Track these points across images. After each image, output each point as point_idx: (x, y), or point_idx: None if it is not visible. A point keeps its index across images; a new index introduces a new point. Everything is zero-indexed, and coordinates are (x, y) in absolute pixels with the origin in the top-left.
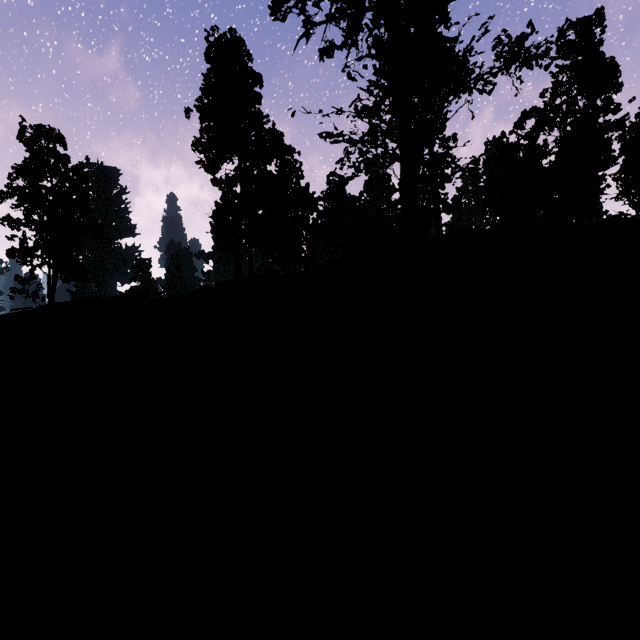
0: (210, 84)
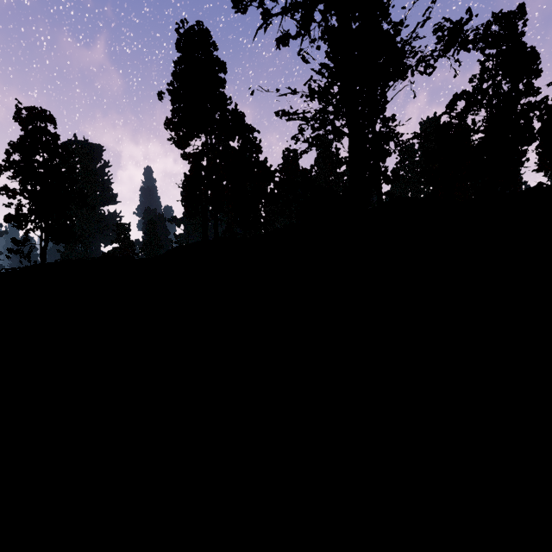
0: (180, 70)
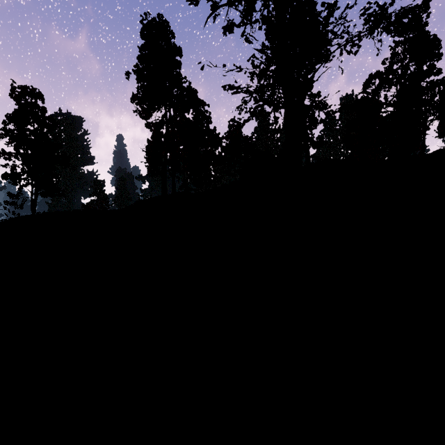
0: (144, 54)
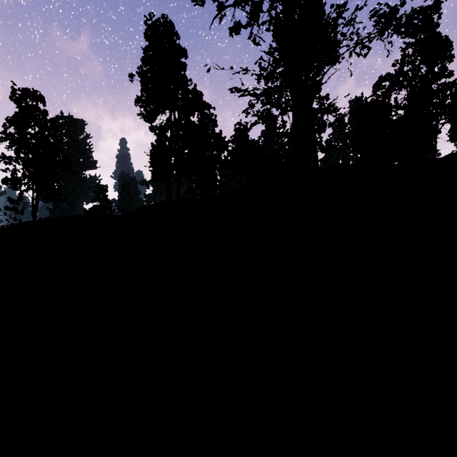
0: (148, 56)
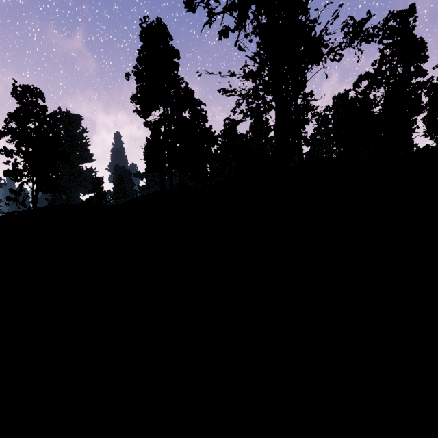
0: (143, 56)
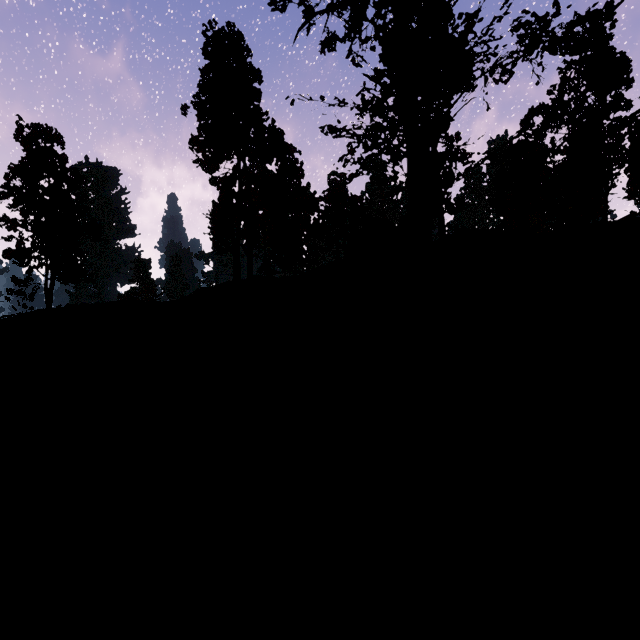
0: (208, 80)
